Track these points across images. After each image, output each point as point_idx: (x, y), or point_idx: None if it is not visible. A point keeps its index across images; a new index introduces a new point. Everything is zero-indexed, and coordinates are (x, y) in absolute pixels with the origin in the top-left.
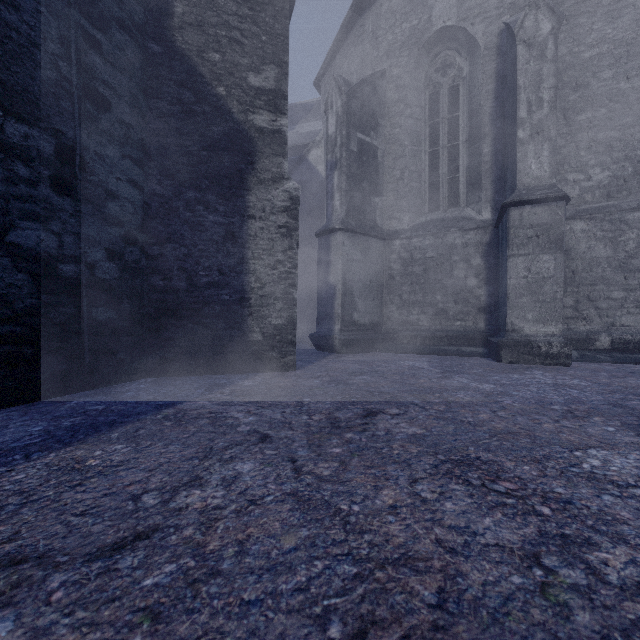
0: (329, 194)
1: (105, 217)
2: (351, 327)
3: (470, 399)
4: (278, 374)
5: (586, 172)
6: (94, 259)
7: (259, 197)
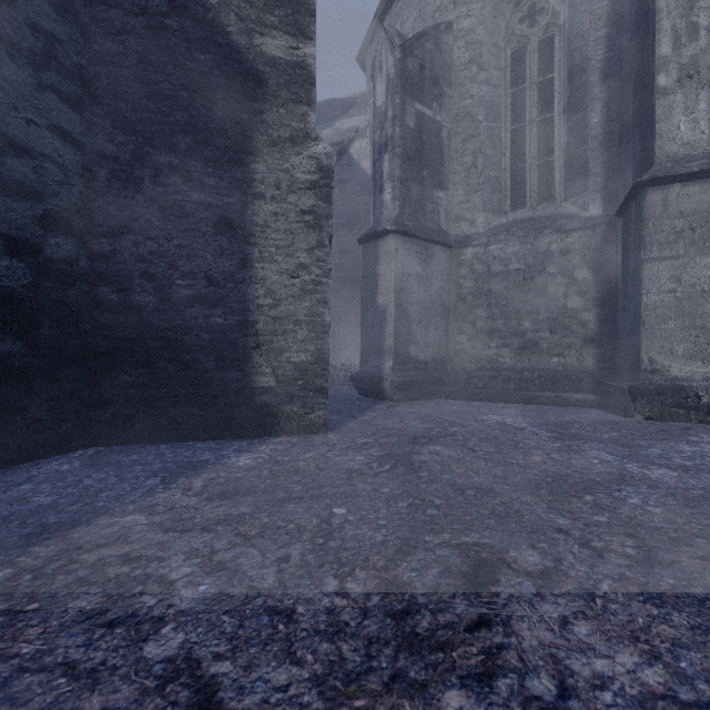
0: (377, 186)
1: (0, 181)
2: (407, 365)
3: (665, 514)
4: (299, 440)
5: None
6: None
7: (271, 166)
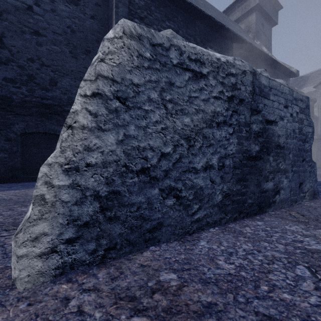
0: None
1: None
2: None
3: None
4: None
5: None
6: None
7: None
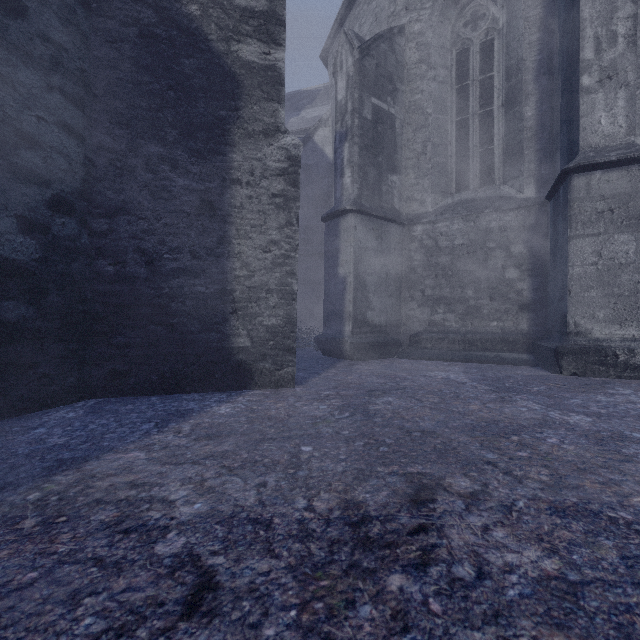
0: (338, 171)
1: (16, 170)
2: (364, 328)
3: (576, 450)
4: (271, 393)
5: None
6: None
7: (246, 155)
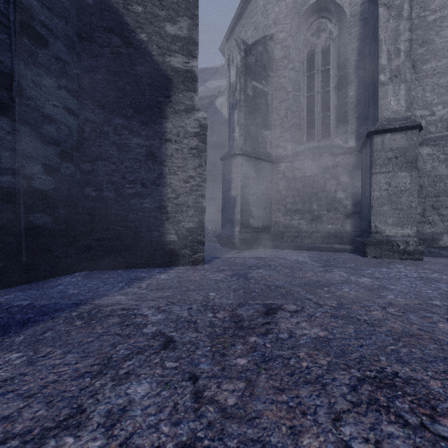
0: (231, 128)
1: (42, 137)
2: (248, 229)
3: (356, 293)
4: (190, 268)
5: (430, 109)
6: (31, 172)
7: (174, 124)
